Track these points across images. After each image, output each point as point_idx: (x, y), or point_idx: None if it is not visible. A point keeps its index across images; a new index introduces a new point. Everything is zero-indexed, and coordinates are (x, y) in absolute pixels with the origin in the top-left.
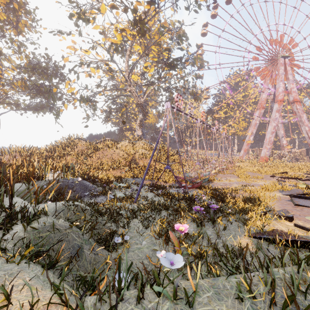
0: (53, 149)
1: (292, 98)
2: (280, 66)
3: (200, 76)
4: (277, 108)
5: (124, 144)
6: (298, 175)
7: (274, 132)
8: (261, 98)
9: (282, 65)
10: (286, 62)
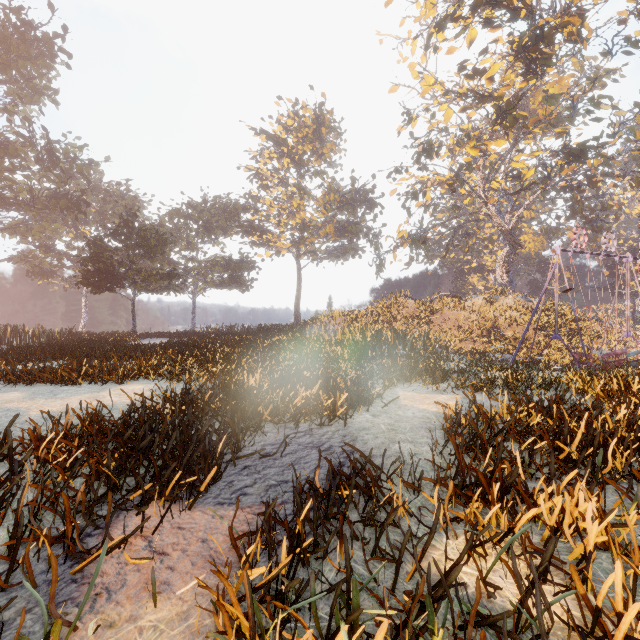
0: (373, 312)
1: None
2: None
3: None
4: None
5: (476, 302)
6: None
7: None
8: None
9: None
10: None
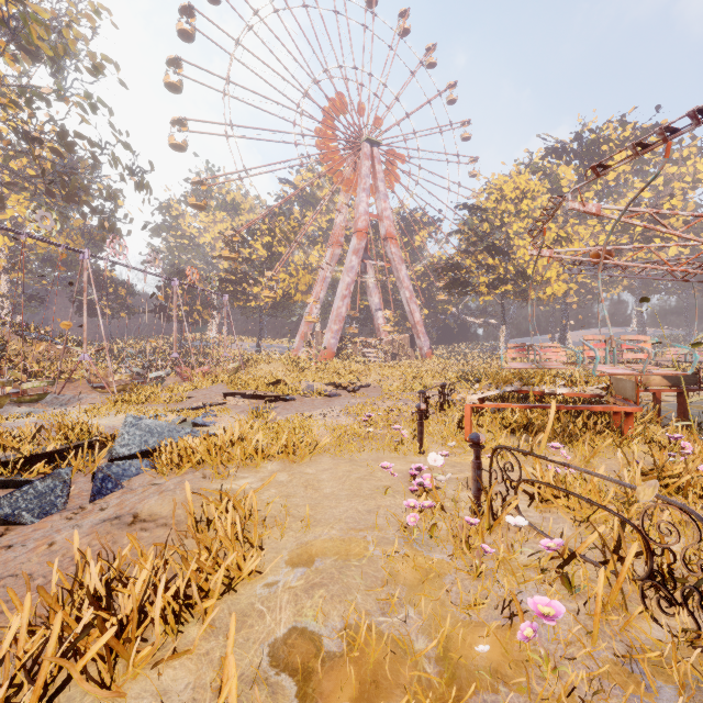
0: None
1: (384, 229)
2: (364, 159)
3: (103, 103)
4: (355, 246)
5: None
6: (290, 387)
7: (347, 296)
8: (336, 223)
9: (367, 158)
10: (375, 154)
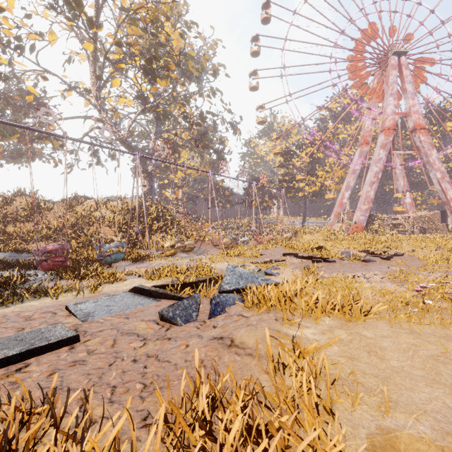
0: None
1: (412, 123)
2: (391, 70)
3: (218, 90)
4: (382, 142)
5: (90, 202)
6: (330, 252)
7: (375, 182)
8: (364, 127)
9: (394, 68)
10: (402, 62)
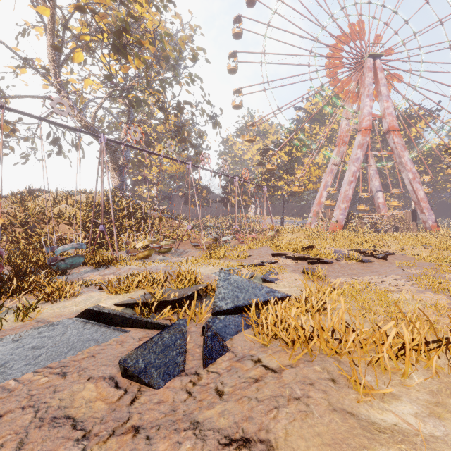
0: None
1: (386, 124)
2: (367, 72)
3: (197, 77)
4: (359, 142)
5: (47, 196)
6: (323, 251)
7: (353, 181)
8: (341, 128)
9: (370, 70)
10: (377, 65)
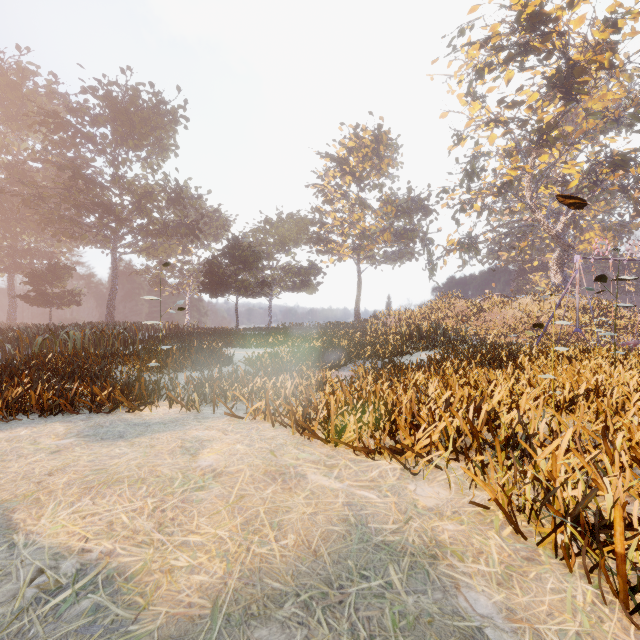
0: (426, 311)
1: None
2: None
3: None
4: None
5: (524, 301)
6: None
7: None
8: None
9: None
10: None
